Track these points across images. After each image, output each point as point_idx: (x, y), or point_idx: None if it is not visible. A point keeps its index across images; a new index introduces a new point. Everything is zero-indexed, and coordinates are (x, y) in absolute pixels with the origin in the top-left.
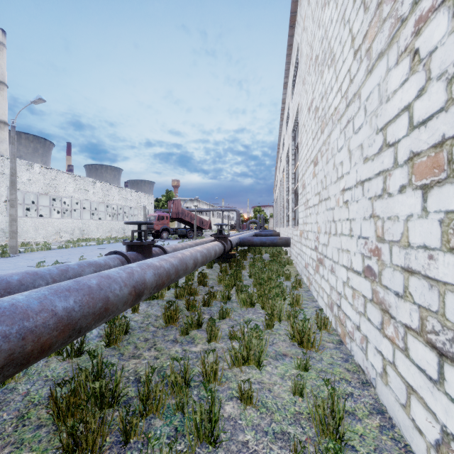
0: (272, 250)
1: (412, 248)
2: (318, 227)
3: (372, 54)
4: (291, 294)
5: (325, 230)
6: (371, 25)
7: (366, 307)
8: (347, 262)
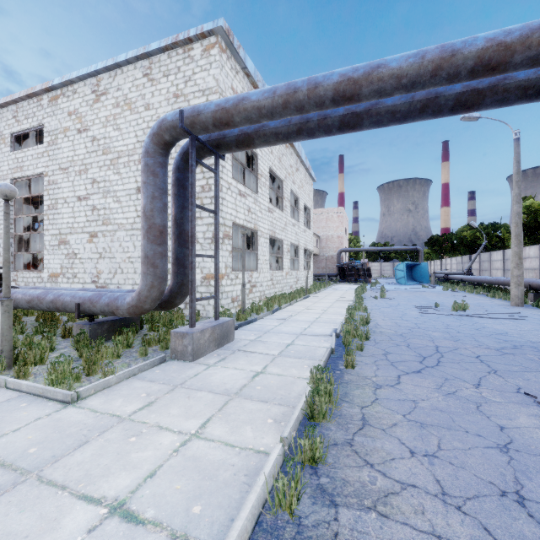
0: None
1: None
2: (98, 270)
3: None
4: None
5: (110, 272)
6: None
7: None
8: (133, 282)
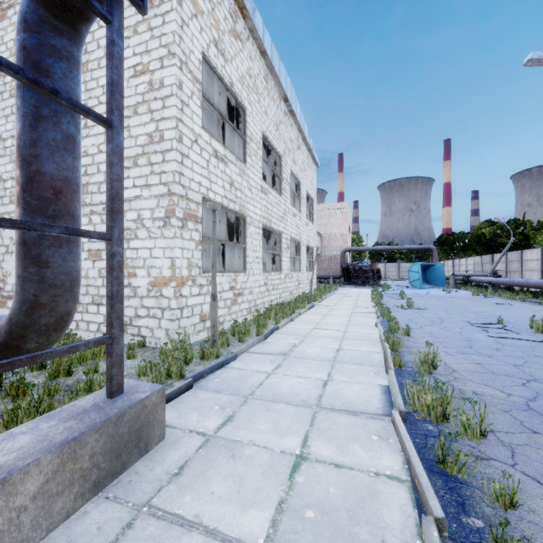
0: None
1: (90, 278)
2: (4, 272)
3: None
4: None
5: None
6: None
7: None
8: None
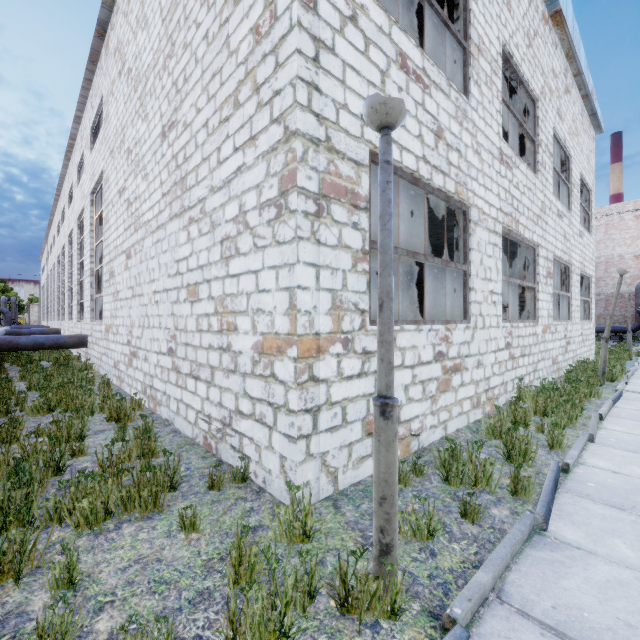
0: (53, 356)
1: (188, 332)
2: (131, 321)
3: (172, 209)
4: (102, 391)
5: (139, 324)
6: (172, 189)
7: (169, 375)
8: (158, 348)
